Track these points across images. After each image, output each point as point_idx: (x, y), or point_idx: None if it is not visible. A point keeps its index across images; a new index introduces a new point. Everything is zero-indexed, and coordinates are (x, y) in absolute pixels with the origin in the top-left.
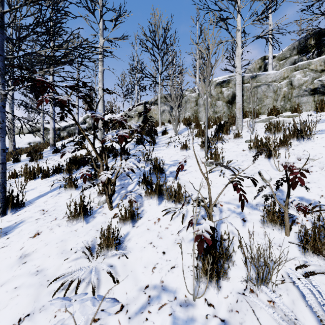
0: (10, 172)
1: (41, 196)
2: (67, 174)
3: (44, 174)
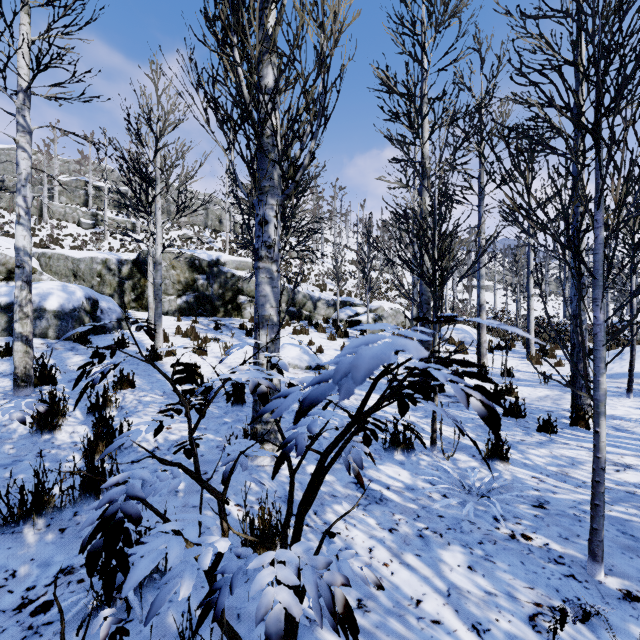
0: None
1: None
2: None
3: None
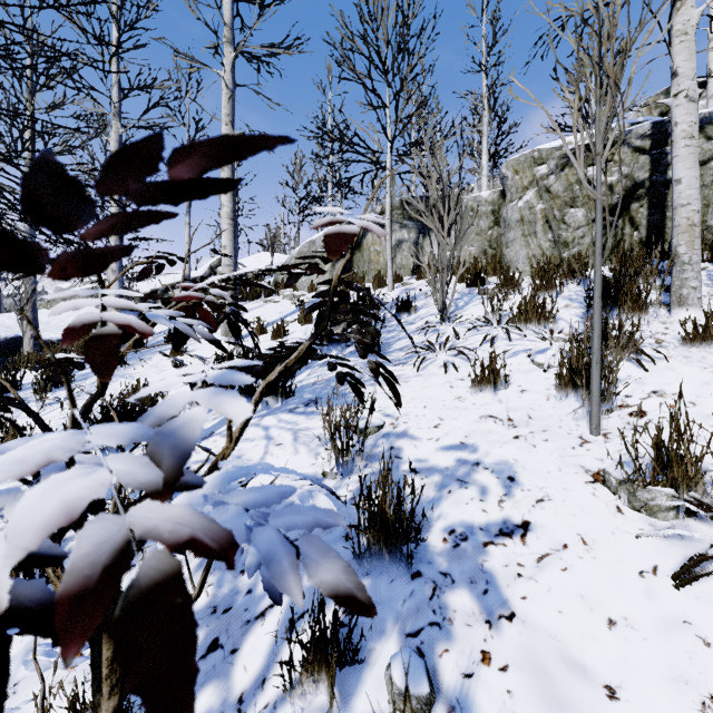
0: None
1: None
2: None
3: None
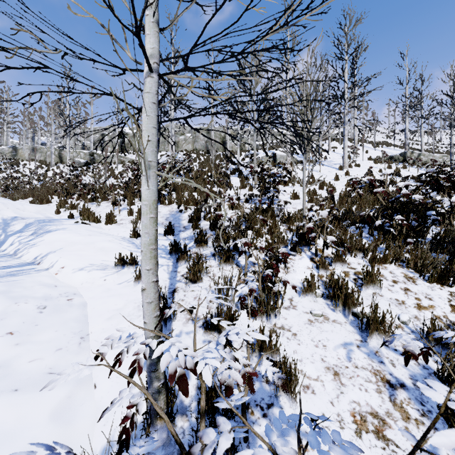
0: None
1: None
2: None
3: None
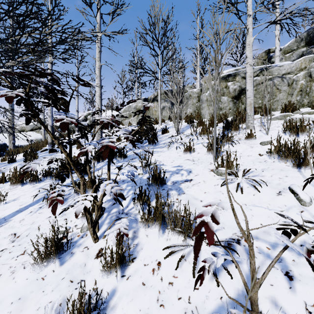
0: (1, 175)
1: (20, 211)
2: (57, 180)
3: (32, 180)
